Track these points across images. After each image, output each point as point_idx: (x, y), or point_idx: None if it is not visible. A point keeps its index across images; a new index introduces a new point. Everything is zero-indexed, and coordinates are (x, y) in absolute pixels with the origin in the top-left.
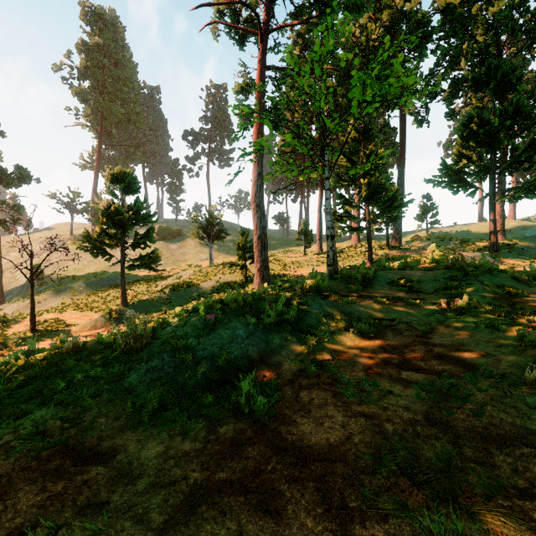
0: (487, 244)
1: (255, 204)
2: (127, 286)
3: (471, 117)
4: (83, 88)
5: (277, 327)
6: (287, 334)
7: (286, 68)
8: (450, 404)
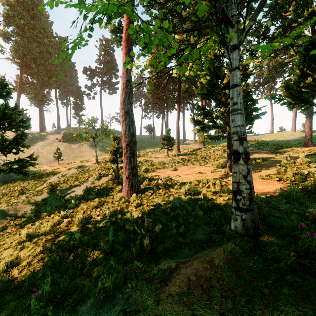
0: (306, 150)
1: (123, 111)
2: (20, 182)
3: (312, 43)
4: (6, 30)
5: None
6: None
7: None
8: None
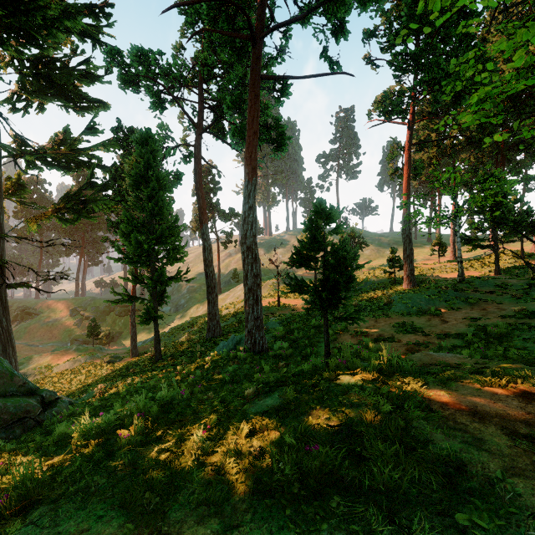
0: None
1: (404, 235)
2: None
3: None
4: None
5: (436, 299)
6: (440, 302)
7: (426, 142)
8: (490, 314)
